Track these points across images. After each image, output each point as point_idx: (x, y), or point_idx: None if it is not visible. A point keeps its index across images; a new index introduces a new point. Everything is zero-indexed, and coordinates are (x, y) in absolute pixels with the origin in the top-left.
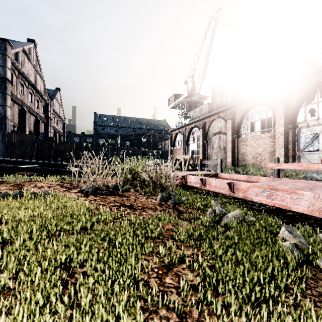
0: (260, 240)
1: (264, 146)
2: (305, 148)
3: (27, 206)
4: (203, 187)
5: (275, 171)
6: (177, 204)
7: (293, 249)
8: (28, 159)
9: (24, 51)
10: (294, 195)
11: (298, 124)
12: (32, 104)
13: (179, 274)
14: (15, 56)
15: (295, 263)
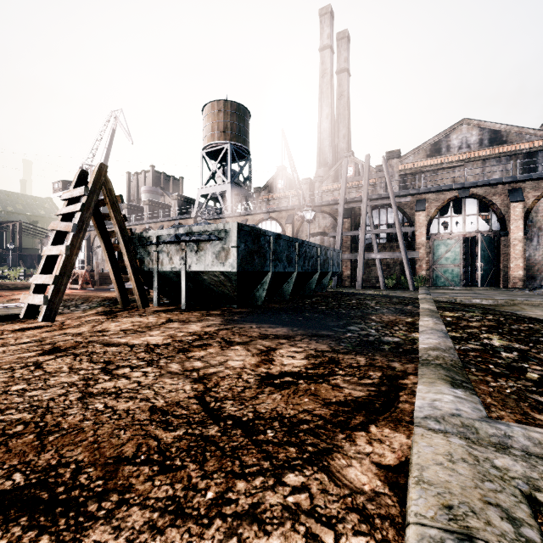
0: None
1: None
2: None
3: None
4: None
5: None
6: None
7: None
8: None
9: None
10: None
11: None
12: None
13: None
14: None
15: None
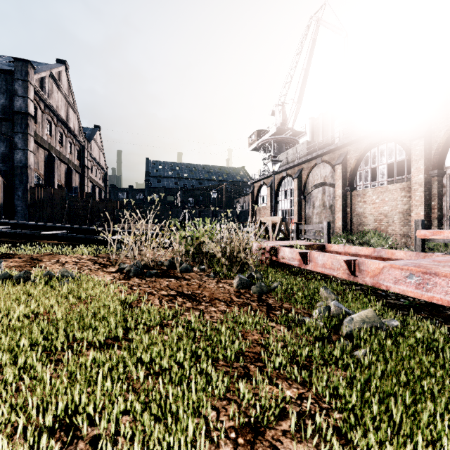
0: (421, 370)
1: (392, 203)
2: None
3: (31, 296)
4: (304, 266)
5: (417, 242)
6: (265, 292)
7: None
8: (57, 222)
9: (52, 75)
10: None
11: (446, 169)
12: (63, 148)
13: (277, 447)
14: (40, 82)
15: None
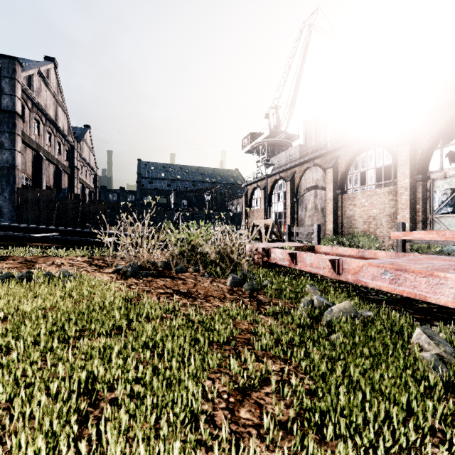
0: (383, 348)
1: (380, 206)
2: (440, 209)
3: (37, 294)
4: (293, 266)
5: (399, 243)
6: (256, 290)
7: (436, 364)
8: (46, 225)
9: (40, 73)
10: (432, 280)
11: (430, 174)
12: (51, 148)
13: (261, 403)
14: (27, 80)
15: (442, 388)
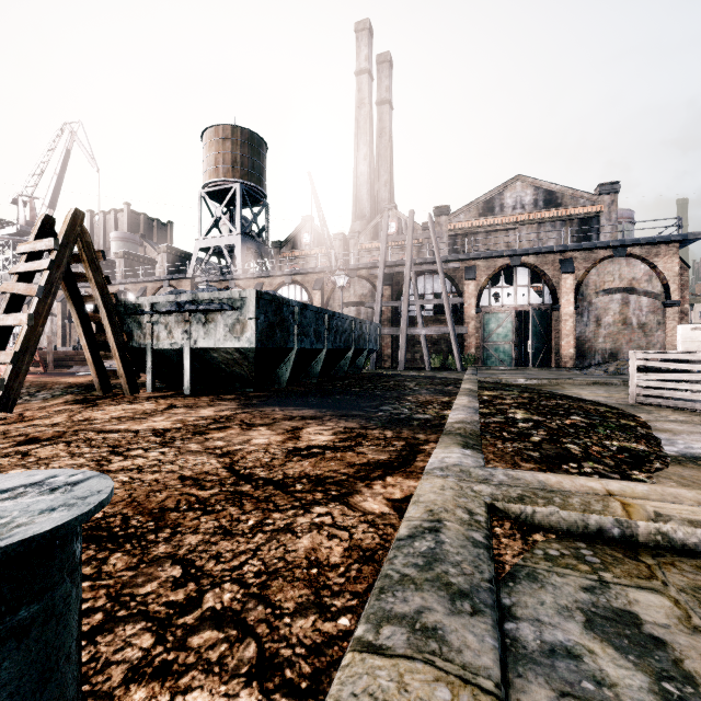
0: None
1: None
2: None
3: None
4: None
5: None
6: None
7: None
8: None
9: None
10: None
11: None
12: None
13: None
14: None
15: None
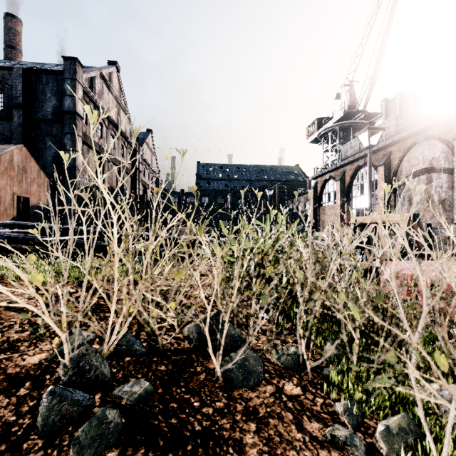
0: None
1: None
2: None
3: None
4: None
5: None
6: None
7: None
8: (103, 225)
9: (102, 76)
10: None
11: None
12: (114, 150)
13: None
14: (89, 82)
15: None
